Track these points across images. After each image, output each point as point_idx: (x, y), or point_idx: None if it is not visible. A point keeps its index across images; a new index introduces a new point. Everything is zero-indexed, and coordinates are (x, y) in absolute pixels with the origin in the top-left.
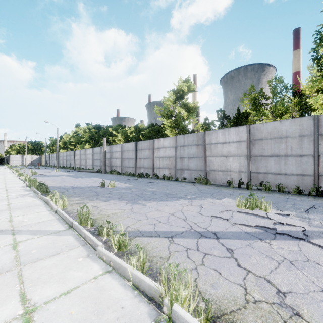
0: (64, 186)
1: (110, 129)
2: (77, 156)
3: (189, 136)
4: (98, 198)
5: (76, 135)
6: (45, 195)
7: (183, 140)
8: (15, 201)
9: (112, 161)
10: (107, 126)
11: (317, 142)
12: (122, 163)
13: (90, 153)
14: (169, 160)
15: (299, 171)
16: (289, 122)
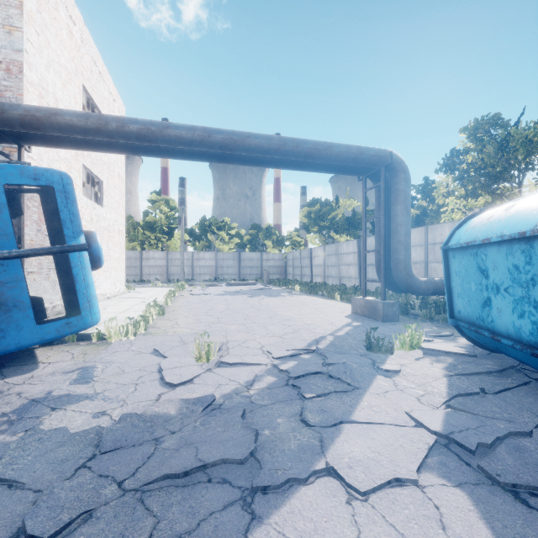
0: None
1: None
2: None
3: None
4: None
5: None
6: None
7: None
8: None
9: None
10: None
11: (141, 262)
12: None
13: None
14: None
15: (136, 273)
16: (132, 252)
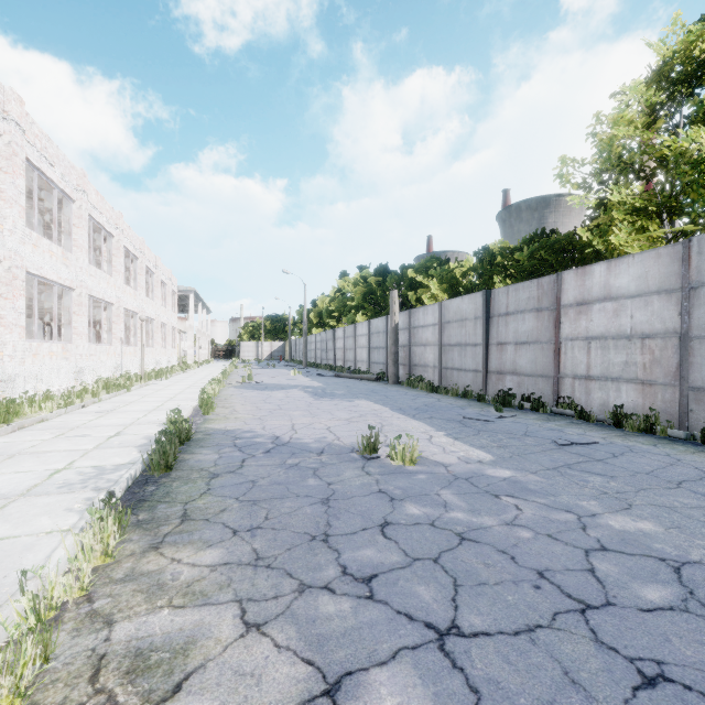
0: (254, 436)
1: (411, 274)
2: (340, 341)
3: None
4: (302, 591)
5: (340, 295)
6: (144, 488)
7: None
8: (8, 518)
9: (414, 351)
10: (403, 266)
11: None
12: (443, 359)
13: (362, 333)
14: (640, 347)
15: None
16: None
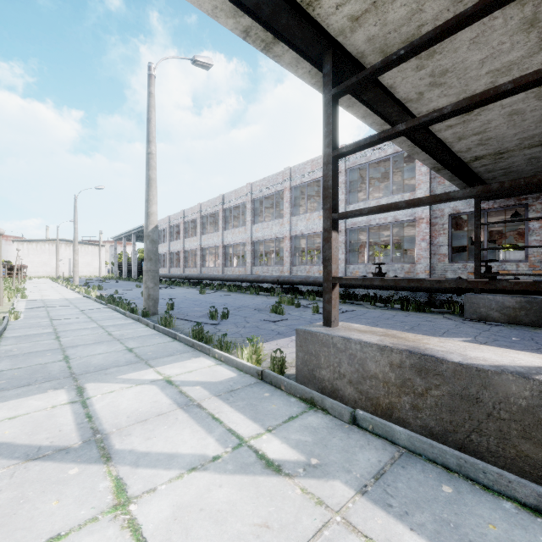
0: None
1: None
2: None
3: (515, 252)
4: None
5: None
6: None
7: (508, 255)
8: None
9: None
10: None
11: None
12: None
13: None
14: None
15: None
16: None
